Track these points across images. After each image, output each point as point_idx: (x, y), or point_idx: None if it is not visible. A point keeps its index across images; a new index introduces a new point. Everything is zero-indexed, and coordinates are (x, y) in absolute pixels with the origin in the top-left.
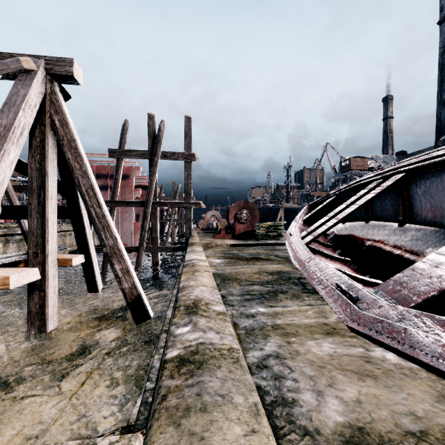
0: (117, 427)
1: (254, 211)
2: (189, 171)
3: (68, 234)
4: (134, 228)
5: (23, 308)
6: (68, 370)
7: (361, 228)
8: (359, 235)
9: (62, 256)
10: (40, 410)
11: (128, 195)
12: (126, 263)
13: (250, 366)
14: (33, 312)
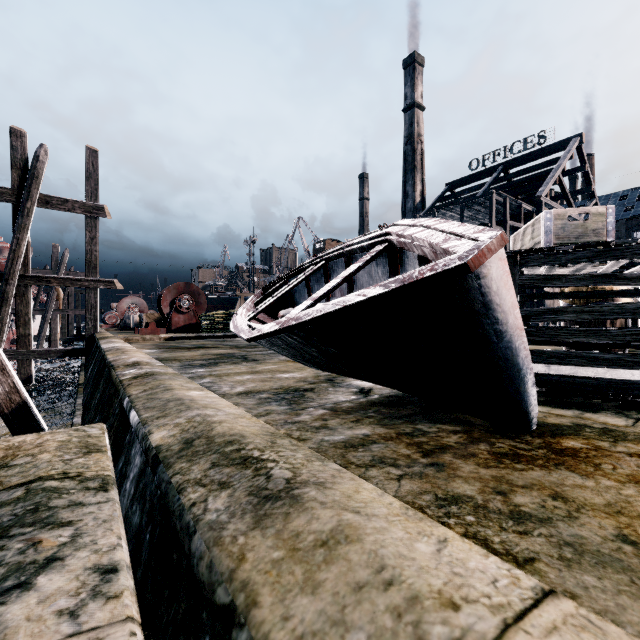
0: None
1: (200, 296)
2: (94, 232)
3: None
4: None
5: None
6: None
7: None
8: None
9: None
10: None
11: None
12: None
13: None
14: None
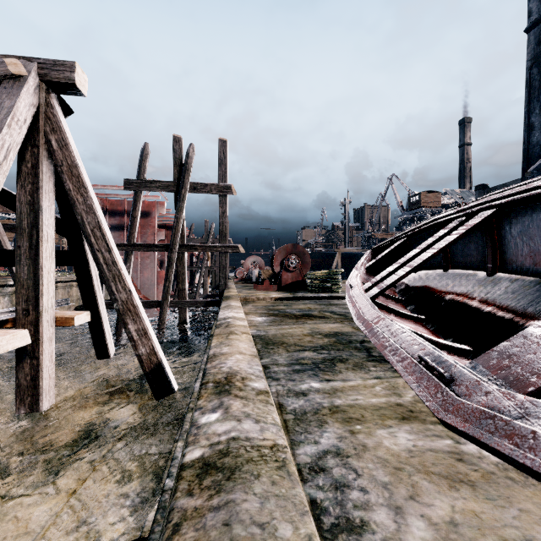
0: (127, 537)
1: (305, 256)
2: (224, 207)
3: (74, 285)
4: (157, 277)
5: (14, 379)
6: (67, 460)
7: (438, 278)
8: (437, 287)
9: (62, 313)
10: (27, 516)
11: (149, 237)
12: (143, 322)
13: (301, 469)
14: (22, 386)
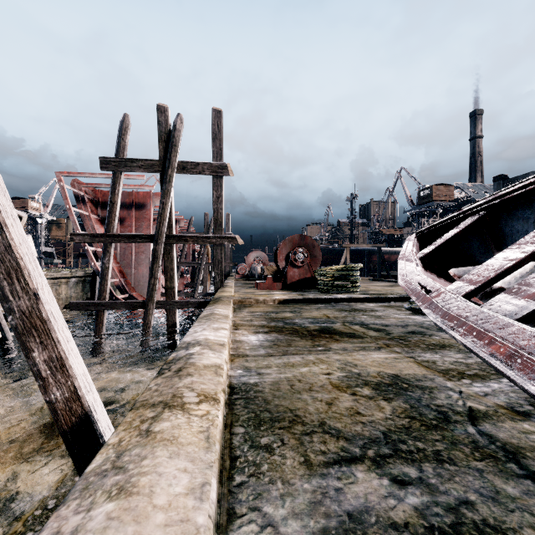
0: None
1: (315, 249)
2: (219, 190)
3: (64, 282)
4: None
5: None
6: None
7: None
8: None
9: None
10: None
11: (144, 231)
12: (57, 347)
13: None
14: None
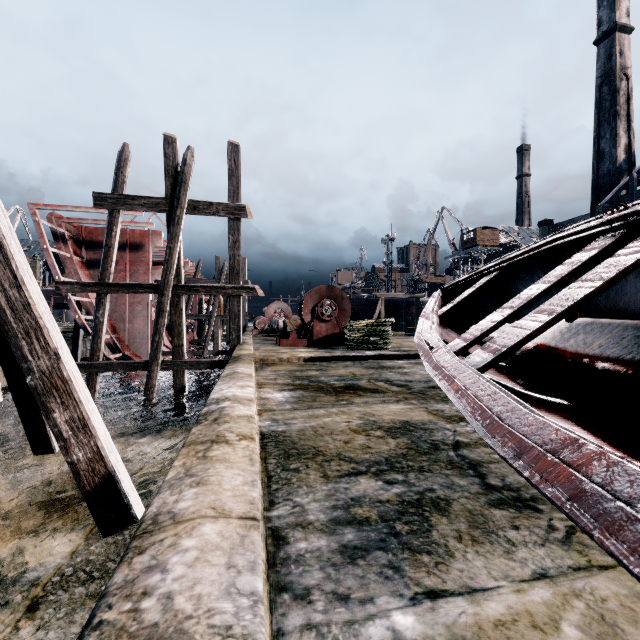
0: None
1: (344, 301)
2: (236, 235)
3: None
4: (151, 329)
5: None
6: None
7: (561, 332)
8: (565, 346)
9: None
10: None
11: (141, 277)
12: (80, 407)
13: None
14: None
